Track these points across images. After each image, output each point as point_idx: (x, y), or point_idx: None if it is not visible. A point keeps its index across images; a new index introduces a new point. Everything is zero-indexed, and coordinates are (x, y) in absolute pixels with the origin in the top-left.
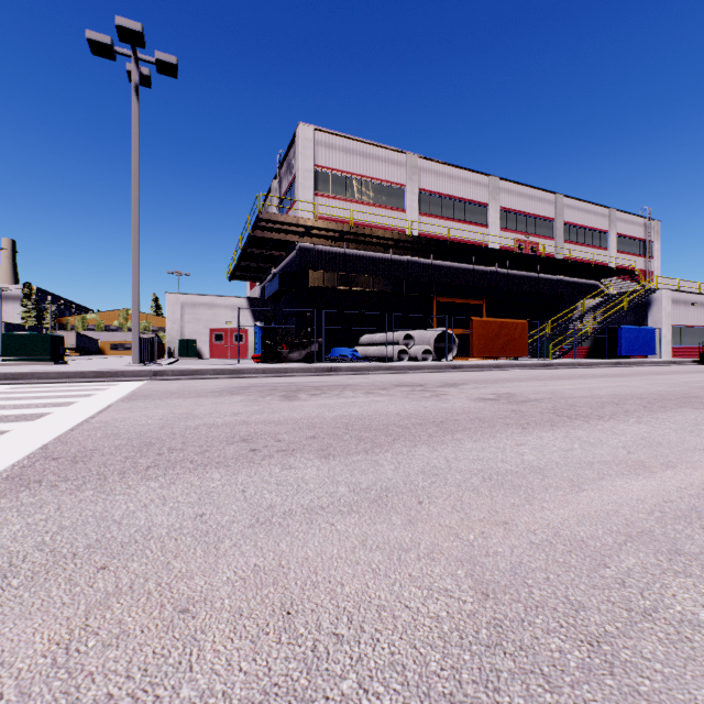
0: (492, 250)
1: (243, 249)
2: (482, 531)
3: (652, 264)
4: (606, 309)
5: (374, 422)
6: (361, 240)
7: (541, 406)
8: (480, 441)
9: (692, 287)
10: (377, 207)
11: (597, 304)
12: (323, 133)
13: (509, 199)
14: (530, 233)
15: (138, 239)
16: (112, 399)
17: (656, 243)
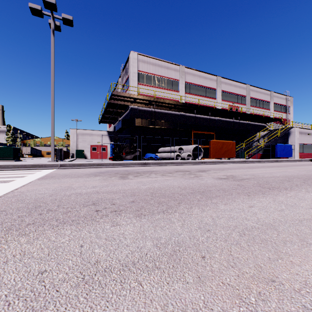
0: (218, 109)
1: (105, 108)
2: (258, 292)
3: (289, 116)
4: (270, 136)
5: (167, 192)
6: (159, 104)
7: (251, 182)
8: (227, 204)
9: (308, 126)
10: (166, 90)
11: (265, 134)
12: (142, 56)
13: (226, 87)
14: (235, 102)
15: (54, 102)
16: (34, 179)
17: (291, 107)
